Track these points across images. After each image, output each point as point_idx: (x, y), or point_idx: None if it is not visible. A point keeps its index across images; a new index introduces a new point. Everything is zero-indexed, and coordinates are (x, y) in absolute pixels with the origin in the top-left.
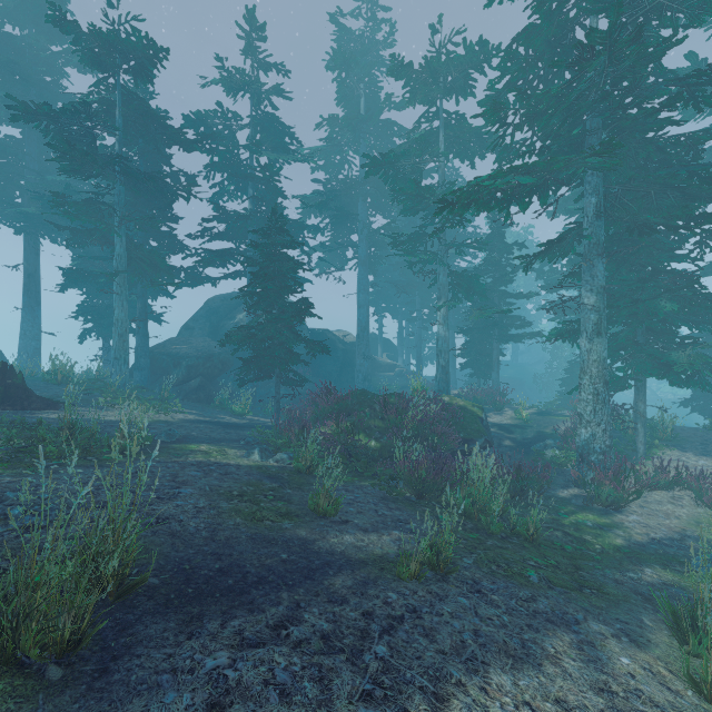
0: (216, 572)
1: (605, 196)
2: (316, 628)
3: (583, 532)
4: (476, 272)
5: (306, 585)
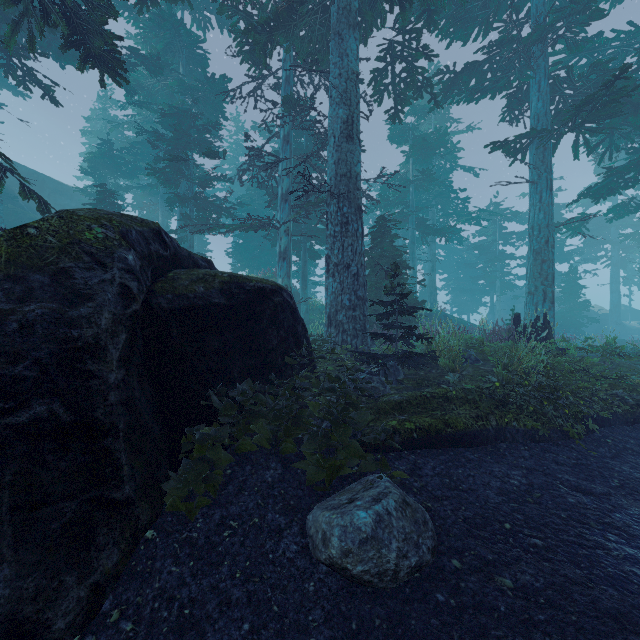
0: None
1: None
2: None
3: None
4: None
5: None
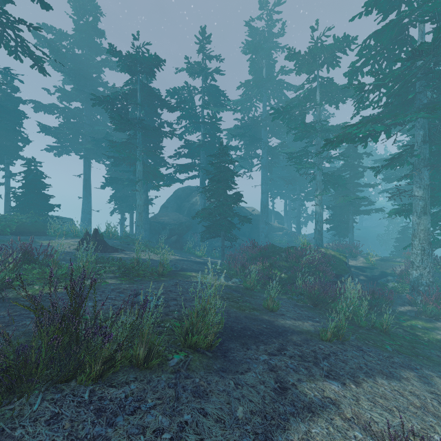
0: (240, 329)
1: (429, 129)
2: (295, 352)
3: (416, 330)
4: (338, 171)
5: (281, 338)
